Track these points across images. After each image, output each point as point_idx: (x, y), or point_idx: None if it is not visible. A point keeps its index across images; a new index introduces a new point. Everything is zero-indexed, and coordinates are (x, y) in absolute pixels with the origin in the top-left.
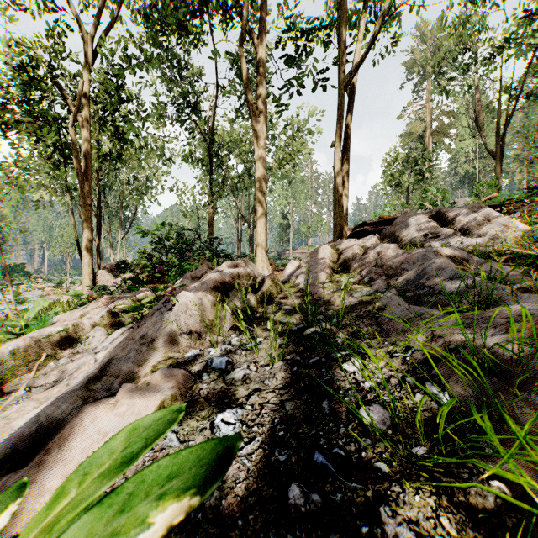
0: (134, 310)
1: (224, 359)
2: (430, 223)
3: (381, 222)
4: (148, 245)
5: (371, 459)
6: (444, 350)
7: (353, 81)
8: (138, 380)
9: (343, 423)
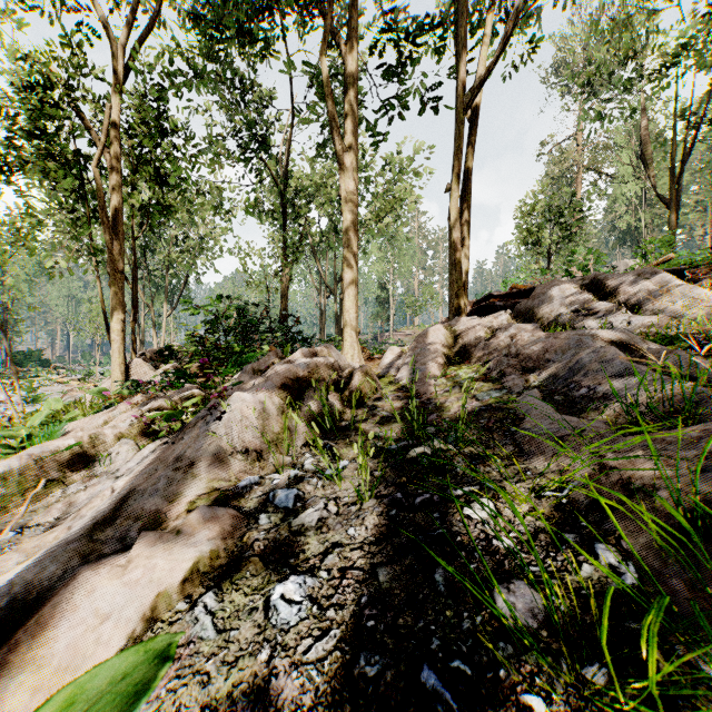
0: (169, 419)
1: (292, 493)
2: (583, 295)
3: (513, 293)
4: (199, 325)
5: (516, 684)
6: (621, 491)
7: (475, 103)
8: (166, 524)
9: (467, 610)
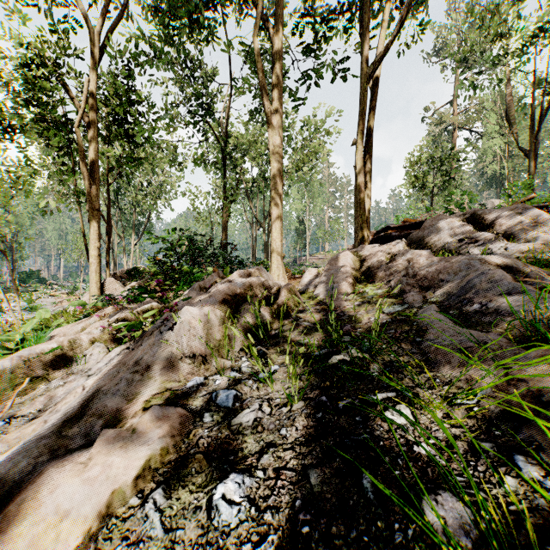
0: (130, 329)
1: (232, 393)
2: (465, 226)
3: (406, 226)
4: (158, 251)
5: None
6: (532, 403)
7: (376, 74)
8: (124, 422)
9: (398, 521)
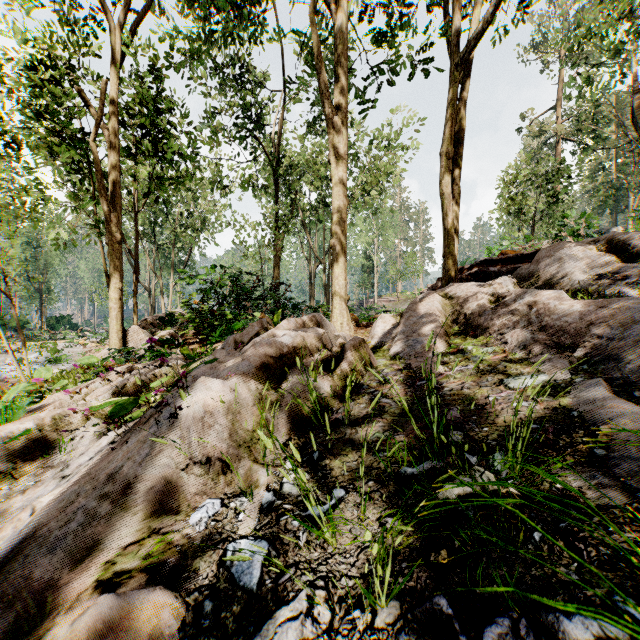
0: (115, 413)
1: (260, 553)
2: (603, 256)
3: (509, 258)
4: (194, 293)
5: None
6: None
7: (468, 63)
8: (50, 621)
9: None
